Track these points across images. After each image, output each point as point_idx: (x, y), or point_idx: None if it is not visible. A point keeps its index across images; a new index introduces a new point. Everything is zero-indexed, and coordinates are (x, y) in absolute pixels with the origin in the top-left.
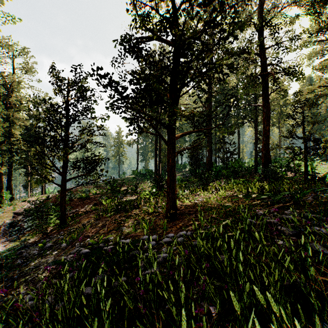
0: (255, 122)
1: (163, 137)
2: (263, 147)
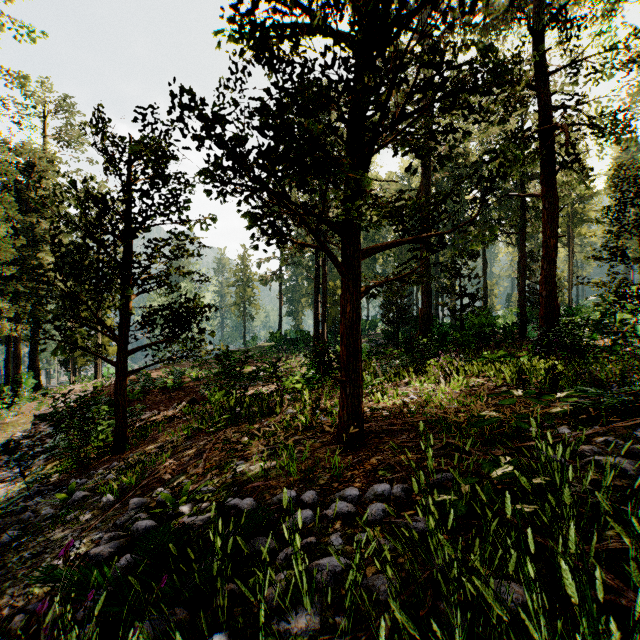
0: (522, 233)
1: (331, 252)
2: (542, 284)
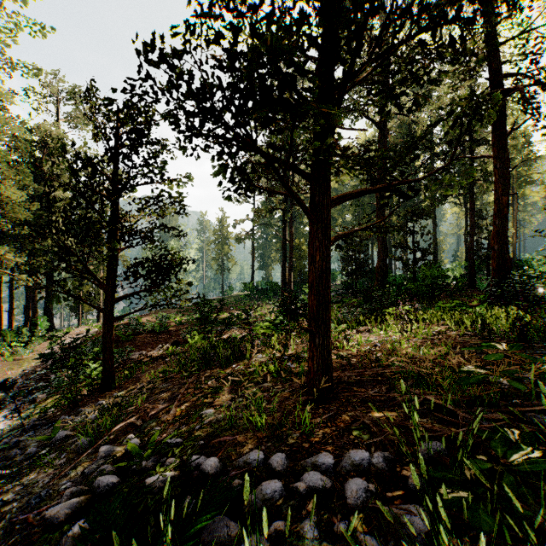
0: (470, 193)
1: (300, 199)
2: (494, 239)
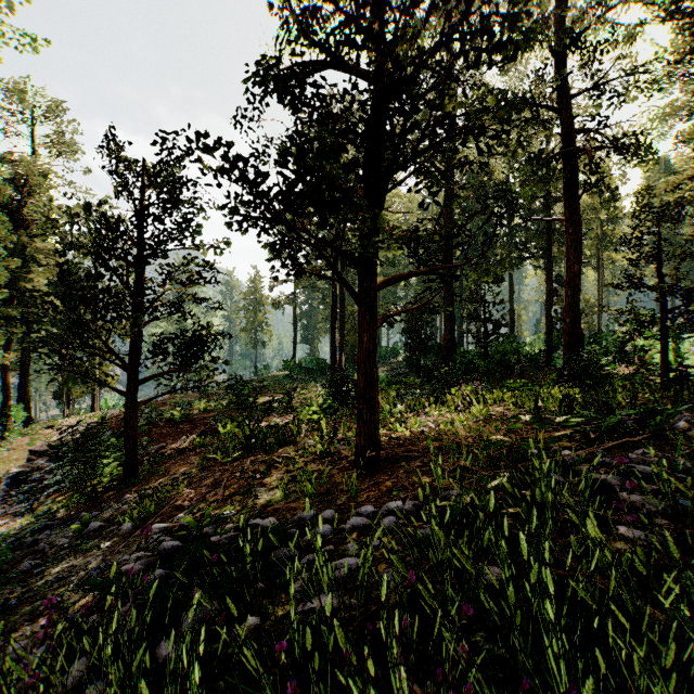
0: (548, 256)
1: (348, 284)
2: (566, 311)
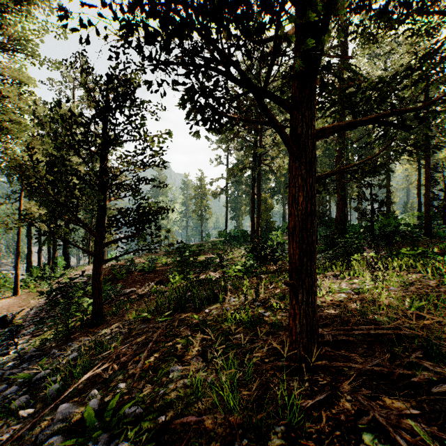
0: (425, 149)
1: (281, 127)
2: None
